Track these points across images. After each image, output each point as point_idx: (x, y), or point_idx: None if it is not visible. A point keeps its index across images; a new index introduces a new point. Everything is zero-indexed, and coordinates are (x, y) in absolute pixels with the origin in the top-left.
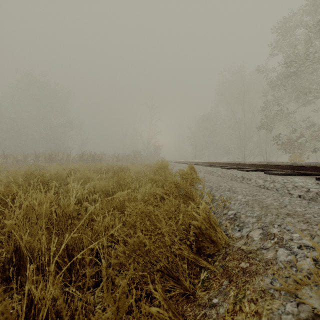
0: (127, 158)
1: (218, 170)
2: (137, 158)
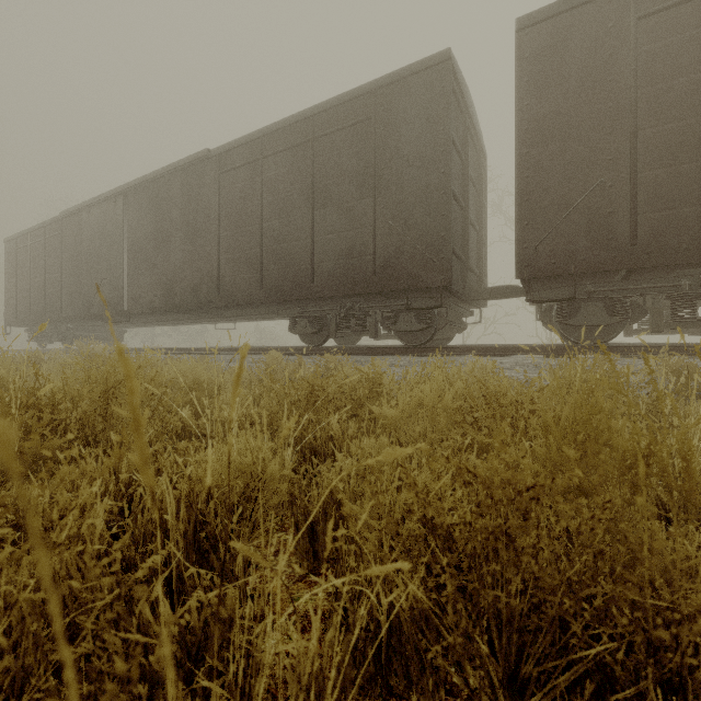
0: None
1: None
2: None
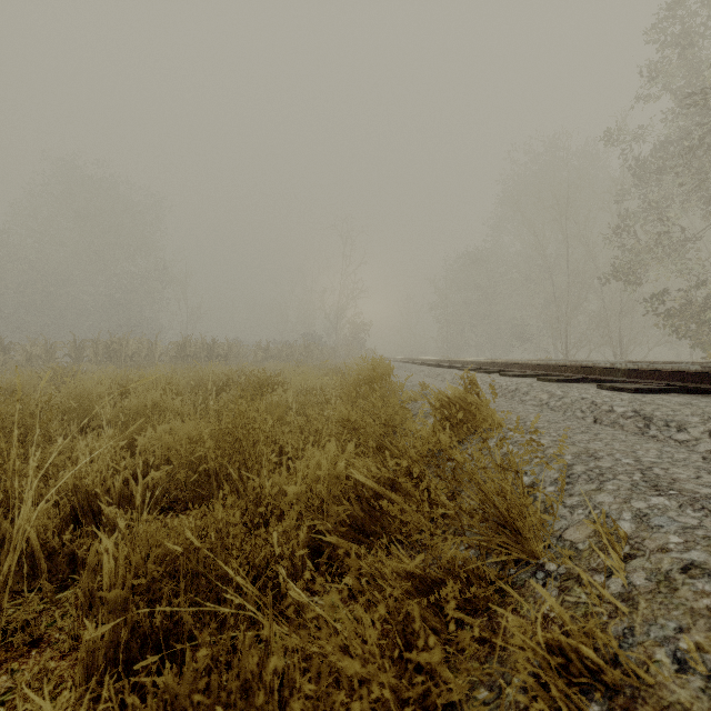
0: (290, 352)
1: (534, 386)
2: (313, 351)
